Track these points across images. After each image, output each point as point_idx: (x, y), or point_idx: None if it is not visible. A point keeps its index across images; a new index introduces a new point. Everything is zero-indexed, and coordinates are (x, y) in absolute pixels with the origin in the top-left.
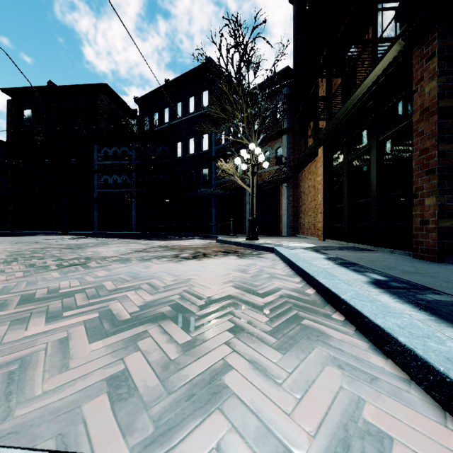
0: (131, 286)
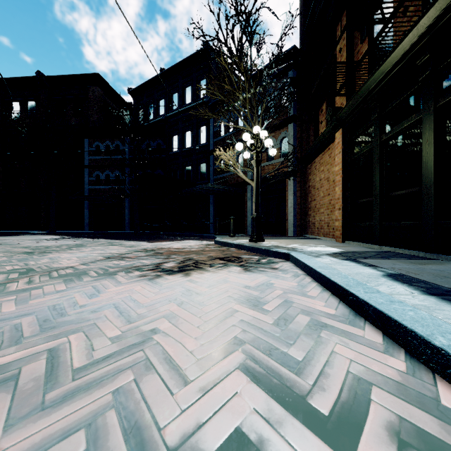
0: (3, 365)
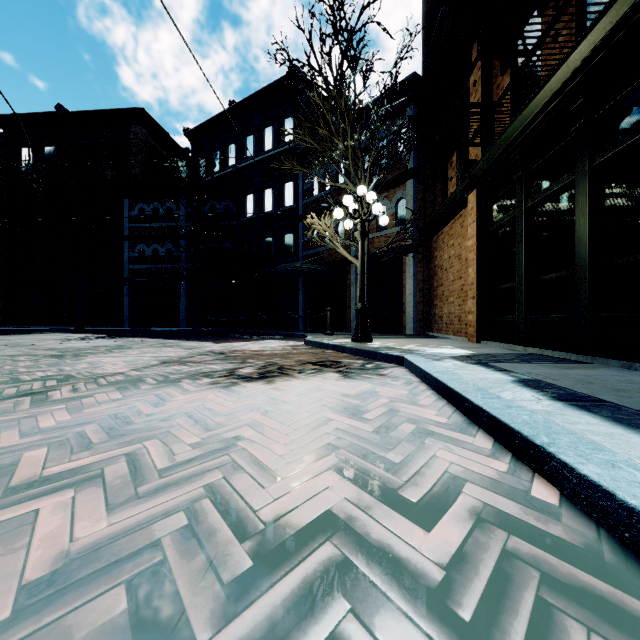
0: (83, 467)
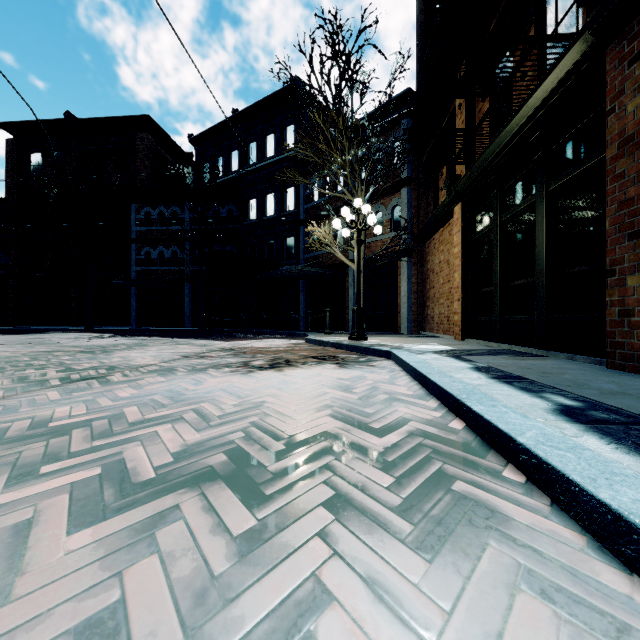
0: (167, 415)
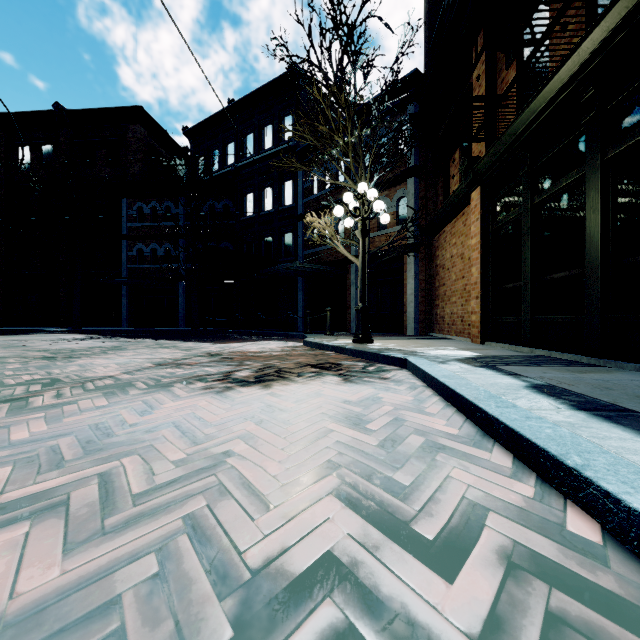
0: (47, 490)
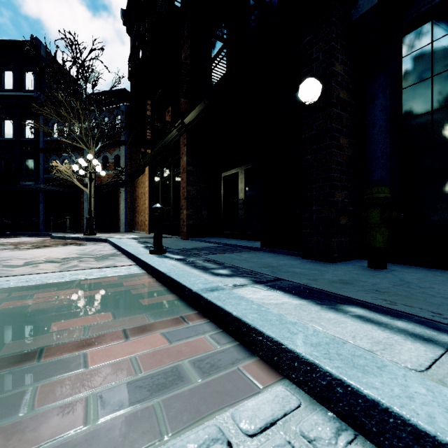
0: (3, 260)
